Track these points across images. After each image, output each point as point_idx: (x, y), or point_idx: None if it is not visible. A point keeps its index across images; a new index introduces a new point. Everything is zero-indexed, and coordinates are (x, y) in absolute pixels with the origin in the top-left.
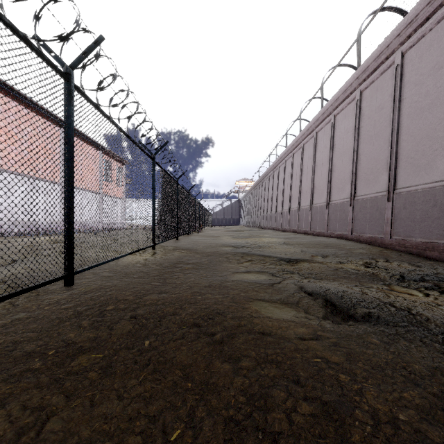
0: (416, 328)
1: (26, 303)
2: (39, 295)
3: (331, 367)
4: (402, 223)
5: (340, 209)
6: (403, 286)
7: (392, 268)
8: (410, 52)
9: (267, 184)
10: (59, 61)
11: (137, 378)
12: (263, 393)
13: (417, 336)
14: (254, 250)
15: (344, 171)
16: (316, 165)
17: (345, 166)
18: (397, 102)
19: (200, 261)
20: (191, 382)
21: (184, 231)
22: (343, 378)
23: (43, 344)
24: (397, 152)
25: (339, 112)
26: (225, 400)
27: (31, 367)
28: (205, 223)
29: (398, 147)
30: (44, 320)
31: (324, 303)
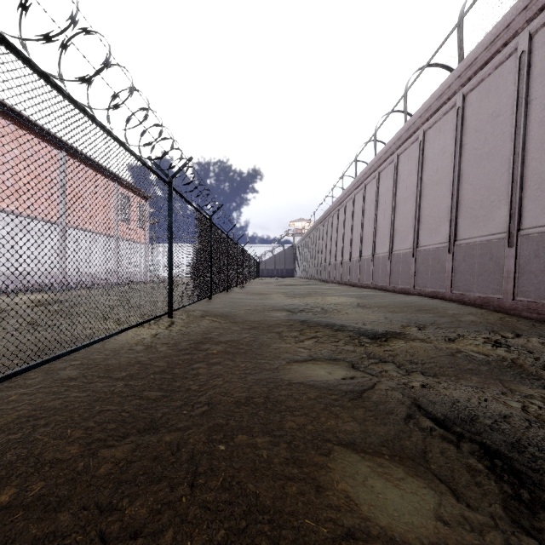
0: None
1: None
2: None
3: None
4: (532, 278)
5: (433, 257)
6: None
7: (538, 352)
8: (543, 31)
9: (330, 226)
10: None
11: None
12: None
13: None
14: (318, 316)
15: (439, 205)
16: (397, 199)
17: (440, 198)
18: (523, 104)
19: (239, 337)
20: None
21: (220, 287)
22: None
23: None
24: (522, 176)
25: (431, 125)
26: None
27: None
28: (251, 274)
29: (524, 169)
30: None
31: (486, 462)
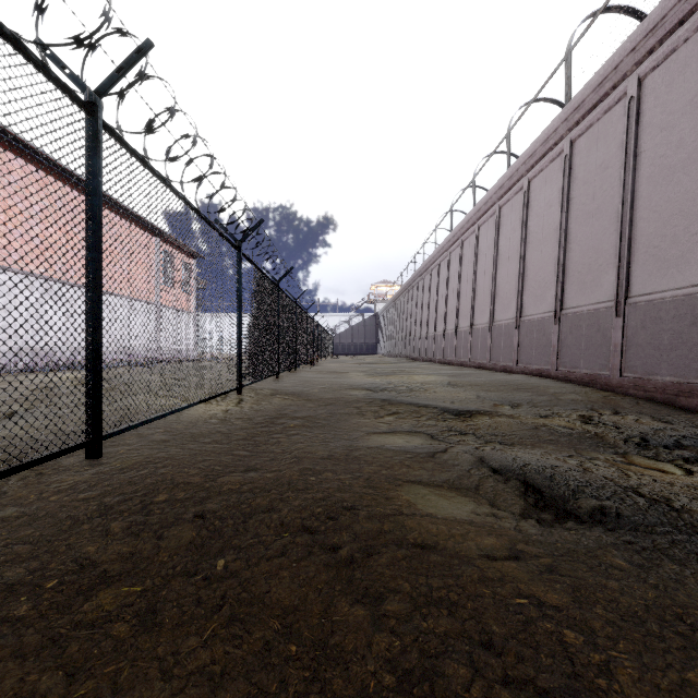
0: (687, 537)
1: (19, 489)
2: (44, 474)
3: (547, 615)
4: (639, 351)
5: (538, 329)
6: (648, 457)
7: (626, 426)
8: (652, 77)
9: (420, 290)
10: (77, 82)
11: (200, 634)
12: (428, 667)
13: (691, 552)
14: (402, 395)
15: (544, 268)
16: (498, 259)
17: (545, 260)
18: (632, 157)
19: (315, 413)
20: (296, 643)
21: (288, 364)
22: (571, 638)
23: (38, 567)
24: (631, 237)
25: (536, 174)
26: (358, 682)
27: (11, 614)
28: (323, 350)
29: (633, 230)
30: (45, 522)
31: (522, 488)
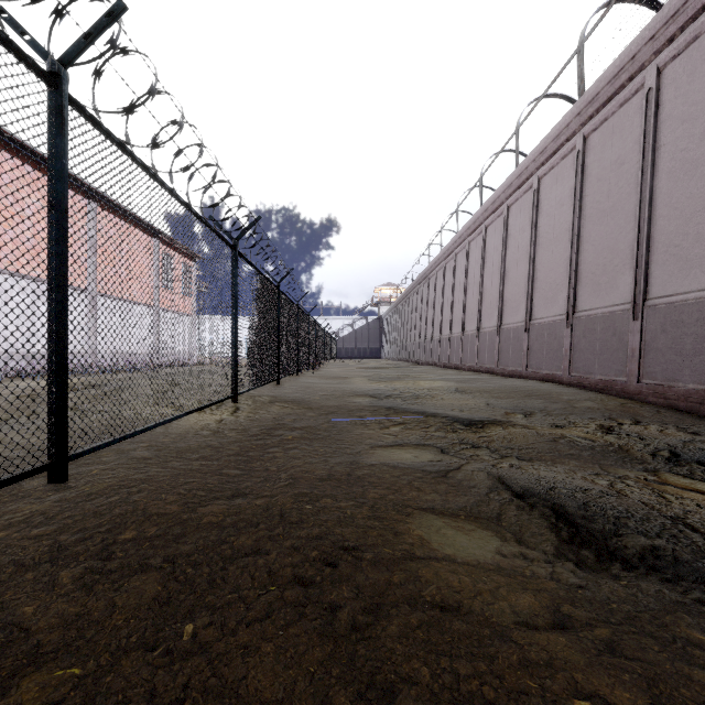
0: None
1: None
2: None
3: None
4: (658, 356)
5: (548, 332)
6: (682, 475)
7: (651, 438)
8: (672, 66)
9: (425, 293)
10: (39, 50)
11: None
12: None
13: None
14: (408, 402)
15: (555, 269)
16: (507, 260)
17: (557, 261)
18: (650, 151)
19: (315, 423)
20: None
21: (289, 369)
22: None
23: None
24: (649, 236)
25: (547, 171)
26: None
27: None
28: (326, 354)
29: (651, 228)
30: None
31: (552, 519)
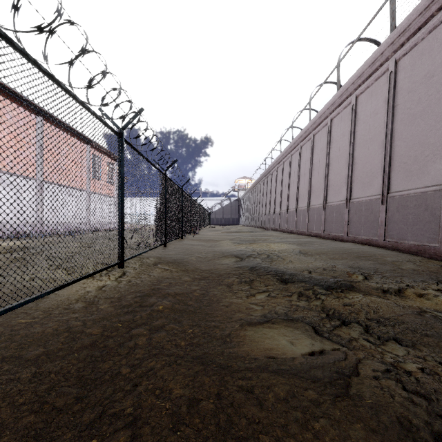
0: None
1: None
2: None
3: None
4: None
5: (366, 208)
6: None
7: None
8: None
9: (269, 182)
10: None
11: None
12: None
13: None
14: (265, 263)
15: (371, 161)
16: (330, 157)
17: (372, 155)
18: None
19: (188, 290)
20: None
21: (175, 235)
22: None
23: None
24: None
25: (363, 91)
26: None
27: None
28: (203, 223)
29: None
30: None
31: None
